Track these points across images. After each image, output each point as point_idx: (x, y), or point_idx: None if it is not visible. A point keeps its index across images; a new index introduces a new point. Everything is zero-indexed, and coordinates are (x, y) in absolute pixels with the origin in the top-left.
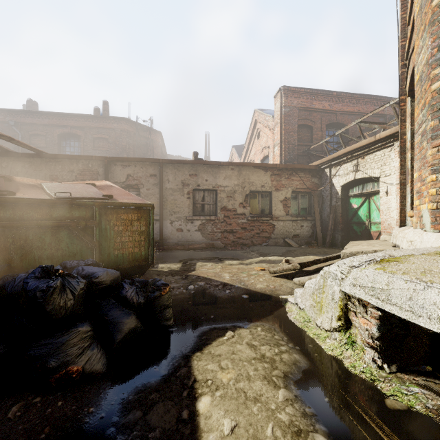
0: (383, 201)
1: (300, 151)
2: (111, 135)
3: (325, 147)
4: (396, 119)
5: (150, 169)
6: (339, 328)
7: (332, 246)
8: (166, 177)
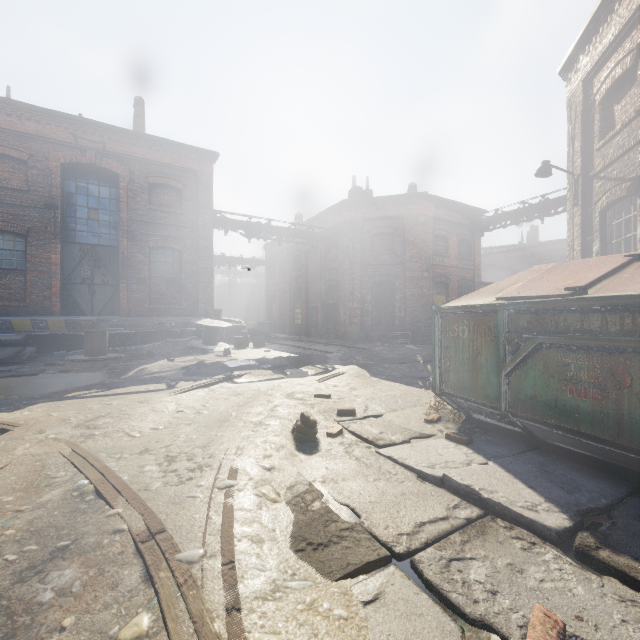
0: None
1: None
2: None
3: None
4: None
5: None
6: None
7: None
8: None
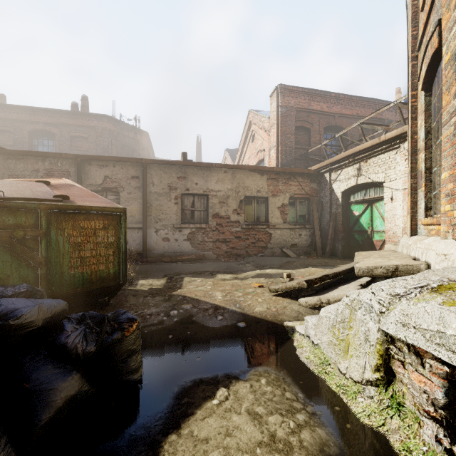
0: (387, 208)
1: (297, 155)
2: (91, 133)
3: (324, 150)
4: (401, 120)
5: (132, 170)
6: (376, 381)
7: (332, 256)
8: (151, 179)
